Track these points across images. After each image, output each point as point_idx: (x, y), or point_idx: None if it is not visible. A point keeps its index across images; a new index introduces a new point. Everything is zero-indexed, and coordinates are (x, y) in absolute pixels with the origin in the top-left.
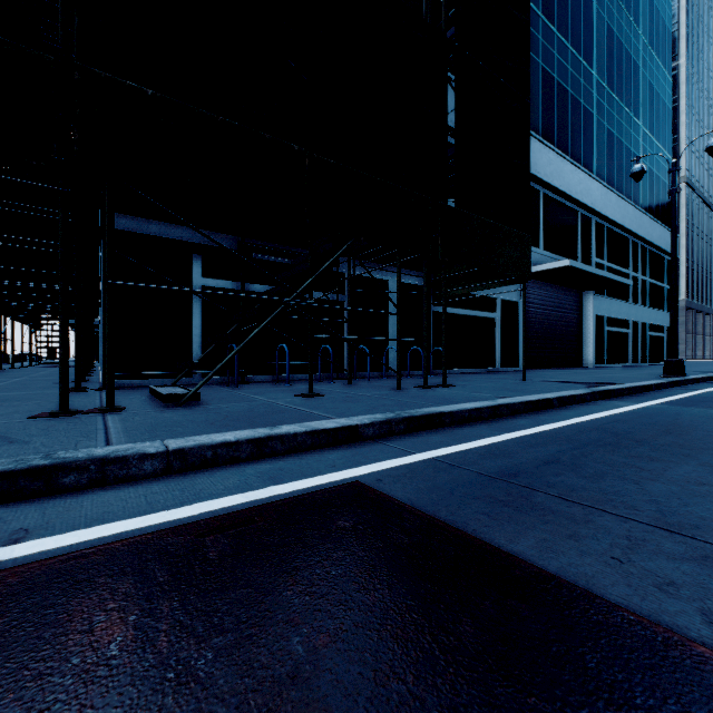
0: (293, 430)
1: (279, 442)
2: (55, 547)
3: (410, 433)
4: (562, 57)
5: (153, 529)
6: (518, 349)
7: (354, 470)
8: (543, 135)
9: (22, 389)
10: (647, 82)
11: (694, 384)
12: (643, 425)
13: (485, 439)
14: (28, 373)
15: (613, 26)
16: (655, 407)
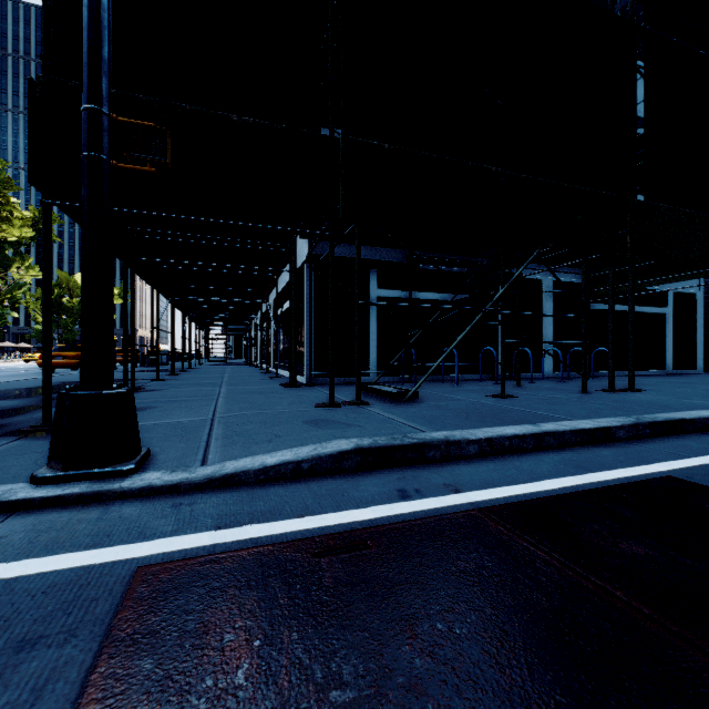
0: (559, 428)
1: (552, 438)
2: (493, 497)
3: (655, 438)
4: None
5: (544, 494)
6: (695, 348)
7: (649, 467)
8: None
9: (251, 383)
10: None
11: None
12: None
13: None
14: (221, 370)
15: None
16: None
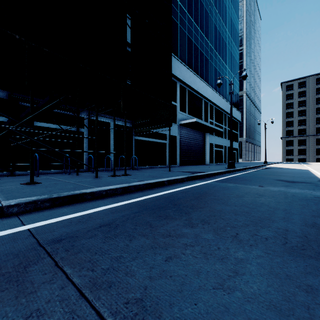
0: None
1: None
2: None
3: (54, 207)
4: (196, 33)
5: None
6: (177, 157)
7: None
8: (188, 64)
9: None
10: (230, 51)
11: (237, 171)
12: (192, 193)
13: (94, 209)
14: None
15: (217, 25)
16: (209, 183)
